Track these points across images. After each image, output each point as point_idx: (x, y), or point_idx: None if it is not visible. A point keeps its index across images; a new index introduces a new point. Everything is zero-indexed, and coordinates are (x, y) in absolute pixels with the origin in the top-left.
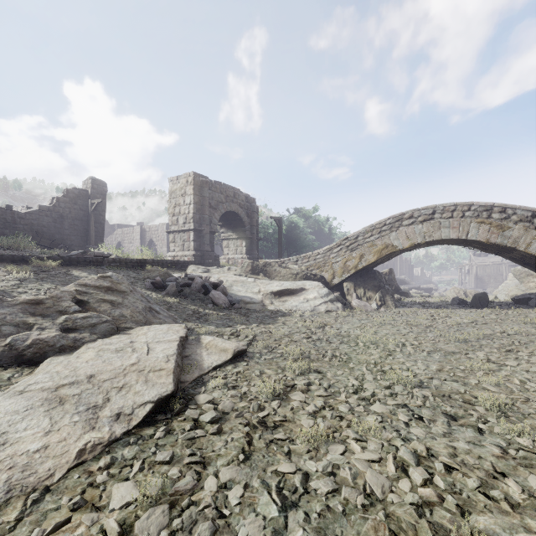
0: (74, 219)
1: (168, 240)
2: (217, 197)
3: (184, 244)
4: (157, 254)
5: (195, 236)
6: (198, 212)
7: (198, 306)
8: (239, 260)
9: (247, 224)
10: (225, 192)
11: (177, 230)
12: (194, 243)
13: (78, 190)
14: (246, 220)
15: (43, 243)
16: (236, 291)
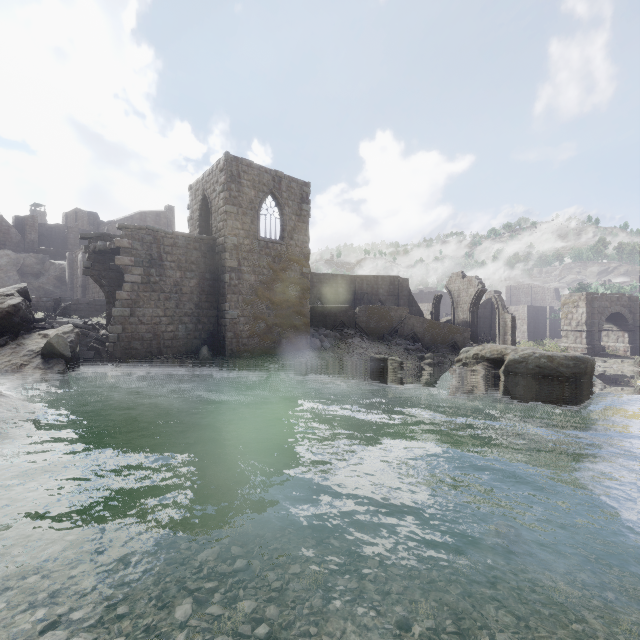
0: (484, 318)
1: (528, 320)
2: (602, 304)
3: (576, 339)
4: (562, 348)
5: (587, 335)
6: (588, 318)
7: (615, 385)
8: (620, 348)
9: (629, 319)
10: (609, 299)
11: (570, 330)
12: (586, 340)
13: (486, 300)
14: (629, 317)
15: (484, 337)
16: (635, 378)
